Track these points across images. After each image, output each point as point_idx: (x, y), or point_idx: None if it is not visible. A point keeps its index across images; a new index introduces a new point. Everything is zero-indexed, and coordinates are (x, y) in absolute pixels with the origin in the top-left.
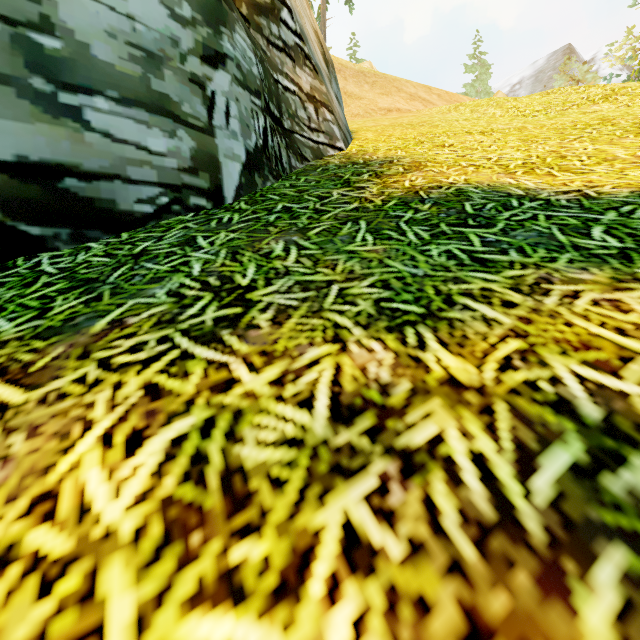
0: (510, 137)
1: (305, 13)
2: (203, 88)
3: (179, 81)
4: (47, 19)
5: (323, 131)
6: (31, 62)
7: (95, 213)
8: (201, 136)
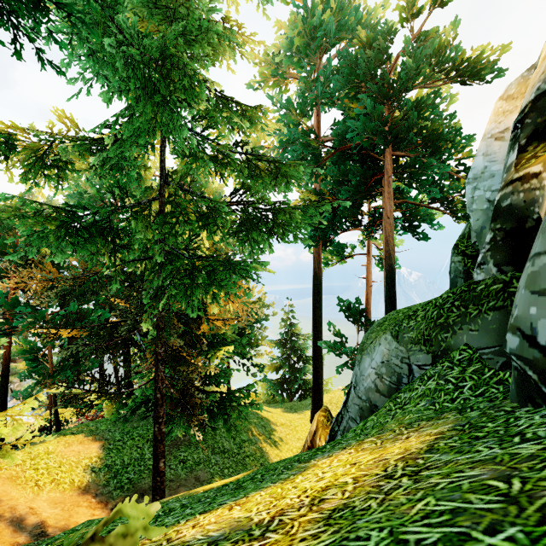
0: None
1: None
2: None
3: None
4: None
5: None
6: None
7: None
8: None
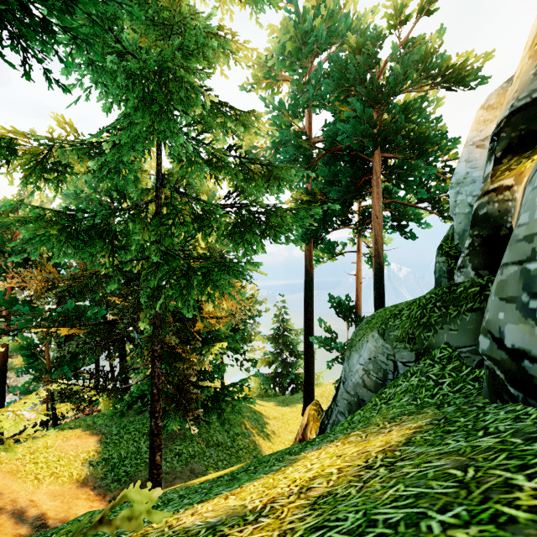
0: None
1: None
2: None
3: None
4: (534, 250)
5: None
6: (524, 284)
7: (533, 387)
8: None
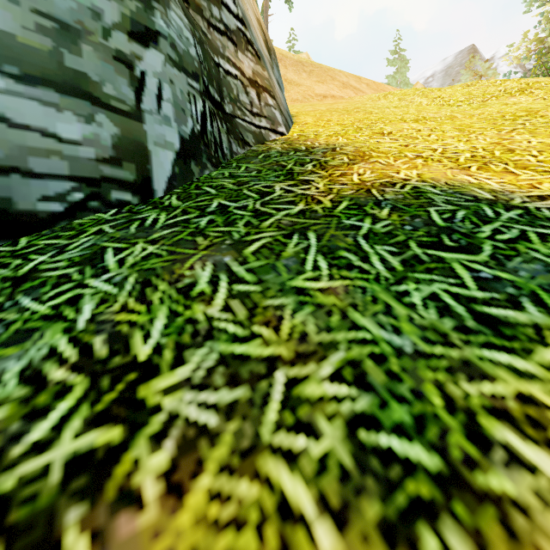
0: (445, 126)
1: (248, 1)
2: (131, 67)
3: (101, 58)
4: None
5: (265, 116)
6: None
7: None
8: (126, 121)
